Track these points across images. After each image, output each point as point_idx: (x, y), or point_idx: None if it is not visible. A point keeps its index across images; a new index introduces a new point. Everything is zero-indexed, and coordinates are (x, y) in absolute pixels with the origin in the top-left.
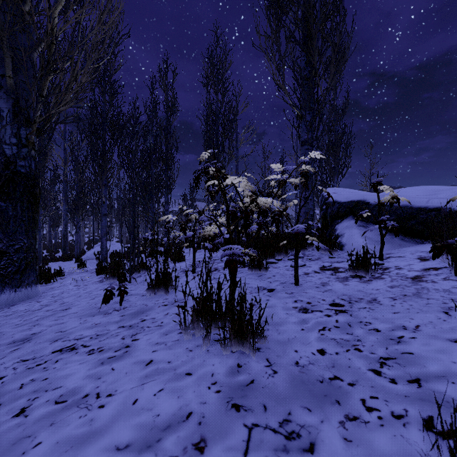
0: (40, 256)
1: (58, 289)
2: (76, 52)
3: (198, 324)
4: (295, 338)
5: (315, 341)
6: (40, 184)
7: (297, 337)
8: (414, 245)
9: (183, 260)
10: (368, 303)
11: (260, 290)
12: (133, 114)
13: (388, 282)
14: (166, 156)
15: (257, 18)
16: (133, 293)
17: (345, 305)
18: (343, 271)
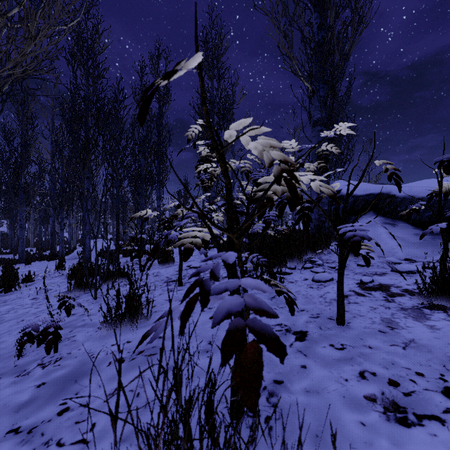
0: (23, 255)
1: (10, 304)
2: None
3: None
4: None
5: None
6: (22, 178)
7: None
8: None
9: (171, 264)
10: None
11: (282, 333)
12: (116, 97)
13: None
14: (157, 149)
15: None
16: (88, 322)
17: None
18: (401, 294)
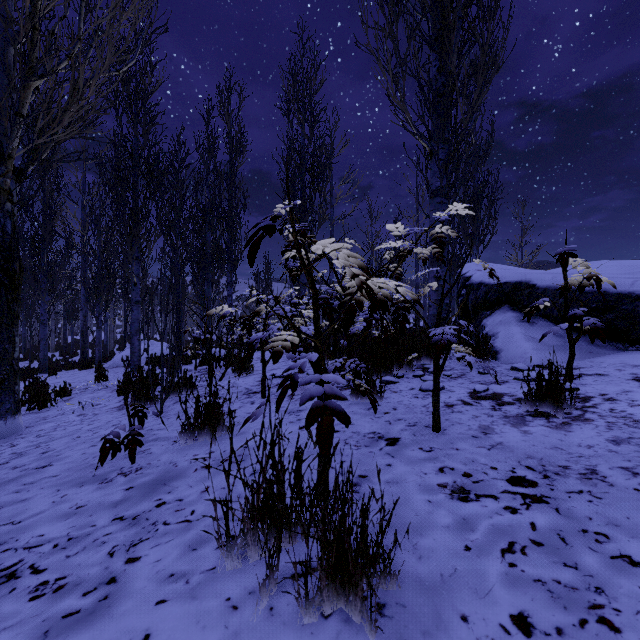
0: (46, 362)
1: (52, 421)
2: (77, 46)
3: (256, 536)
4: (456, 573)
5: (502, 587)
6: (45, 257)
7: (459, 571)
8: (613, 353)
9: (250, 373)
10: (582, 481)
11: (374, 440)
12: (177, 153)
13: (604, 430)
14: (228, 217)
15: (363, 1)
16: (161, 437)
17: (538, 484)
18: (512, 402)
